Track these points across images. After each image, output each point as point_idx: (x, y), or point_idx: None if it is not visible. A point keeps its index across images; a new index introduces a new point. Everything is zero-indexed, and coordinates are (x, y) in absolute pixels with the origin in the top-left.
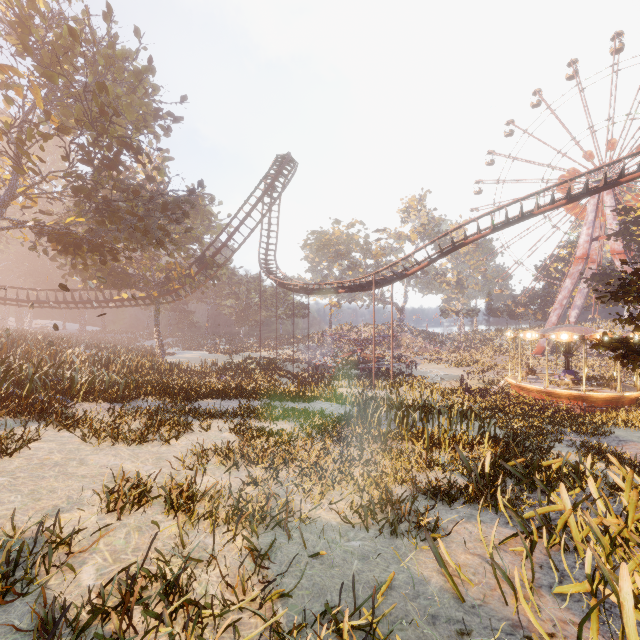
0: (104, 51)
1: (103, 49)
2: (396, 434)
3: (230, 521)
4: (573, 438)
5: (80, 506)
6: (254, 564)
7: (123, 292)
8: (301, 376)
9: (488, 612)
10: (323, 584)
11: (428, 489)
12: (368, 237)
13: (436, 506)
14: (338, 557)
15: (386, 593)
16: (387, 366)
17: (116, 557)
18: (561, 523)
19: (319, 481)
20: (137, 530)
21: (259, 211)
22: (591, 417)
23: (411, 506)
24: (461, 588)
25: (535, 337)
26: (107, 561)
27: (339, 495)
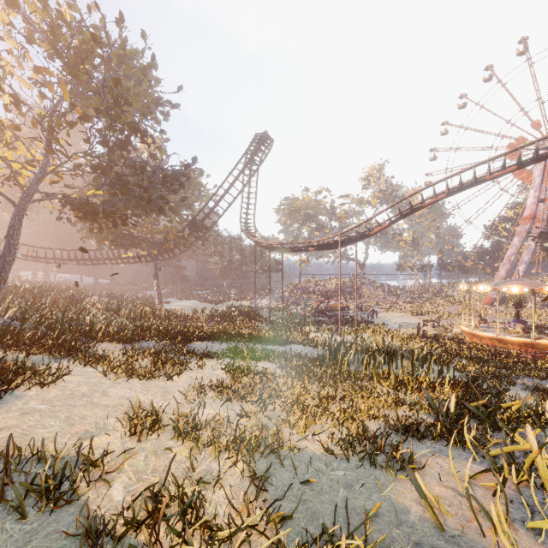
0: (117, 52)
1: (116, 50)
2: (364, 375)
3: (230, 449)
4: (526, 382)
5: (106, 431)
6: (254, 488)
7: (129, 251)
8: (276, 322)
9: (467, 542)
10: (315, 509)
11: (398, 425)
12: (333, 202)
13: (408, 441)
14: (325, 484)
15: (372, 520)
16: (351, 314)
17: (139, 477)
18: (528, 462)
19: (303, 416)
20: (153, 454)
21: (241, 182)
22: (542, 363)
23: (385, 441)
24: (439, 518)
25: (487, 290)
26: (132, 480)
27: (320, 428)
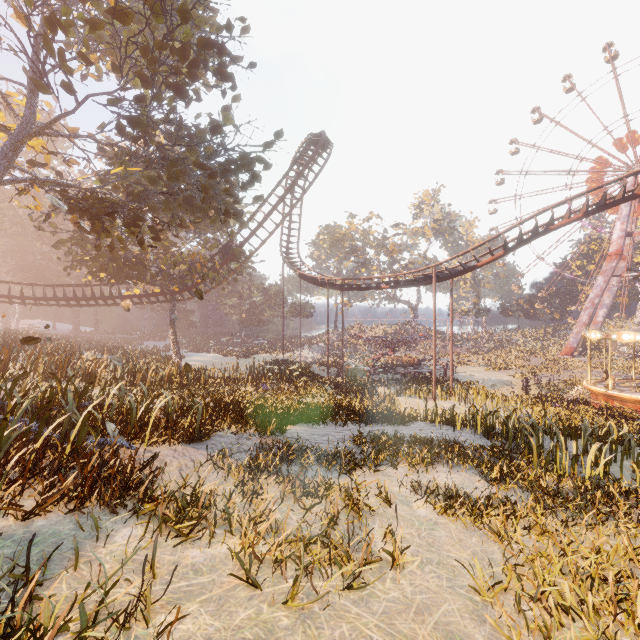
0: None
1: None
2: (638, 491)
3: None
4: None
5: None
6: None
7: (135, 287)
8: (337, 382)
9: None
10: None
11: None
12: (386, 232)
13: None
14: None
15: None
16: (429, 370)
17: None
18: None
19: None
20: None
21: (293, 195)
22: None
23: None
24: None
25: (635, 339)
26: None
27: None
